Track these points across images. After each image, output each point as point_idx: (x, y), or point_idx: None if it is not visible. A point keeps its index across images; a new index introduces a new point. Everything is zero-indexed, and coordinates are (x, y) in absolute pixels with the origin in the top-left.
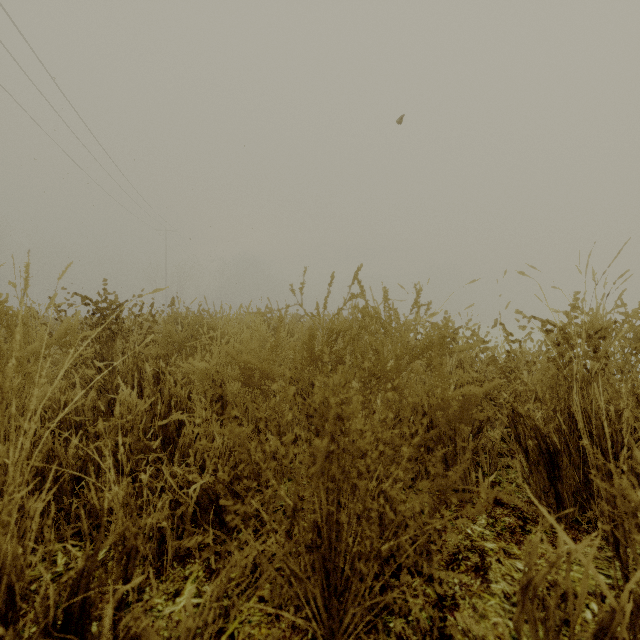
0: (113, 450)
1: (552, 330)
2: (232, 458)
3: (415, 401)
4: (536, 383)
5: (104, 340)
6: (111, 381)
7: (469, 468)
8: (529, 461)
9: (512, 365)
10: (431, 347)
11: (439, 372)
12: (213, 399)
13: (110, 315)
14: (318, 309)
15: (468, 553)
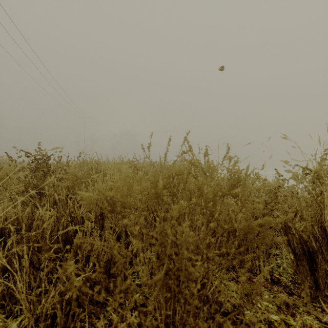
0: (26, 252)
1: (309, 173)
2: (105, 256)
3: (228, 226)
4: (293, 204)
5: (39, 177)
6: (40, 202)
7: (254, 258)
8: (296, 258)
9: (280, 194)
10: (236, 186)
11: (245, 206)
12: (97, 215)
13: (43, 162)
14: (160, 160)
15: (261, 324)
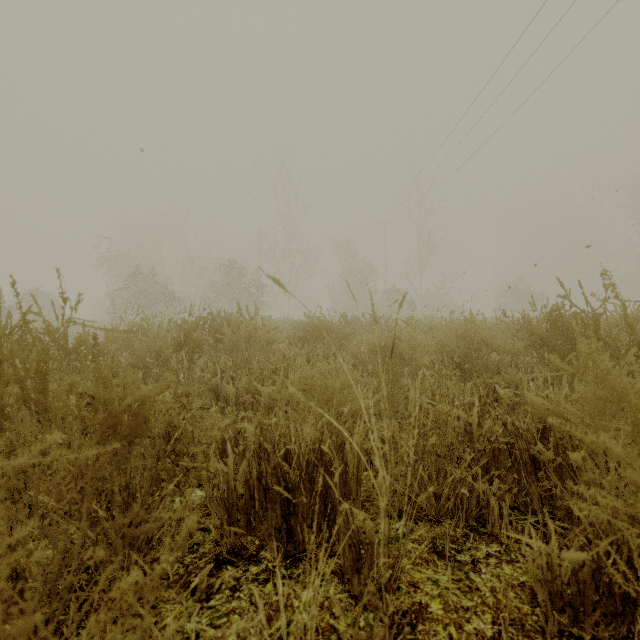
0: None
1: None
2: None
3: None
4: None
5: None
6: None
7: None
8: None
9: None
10: None
11: None
12: None
13: None
14: None
15: None
